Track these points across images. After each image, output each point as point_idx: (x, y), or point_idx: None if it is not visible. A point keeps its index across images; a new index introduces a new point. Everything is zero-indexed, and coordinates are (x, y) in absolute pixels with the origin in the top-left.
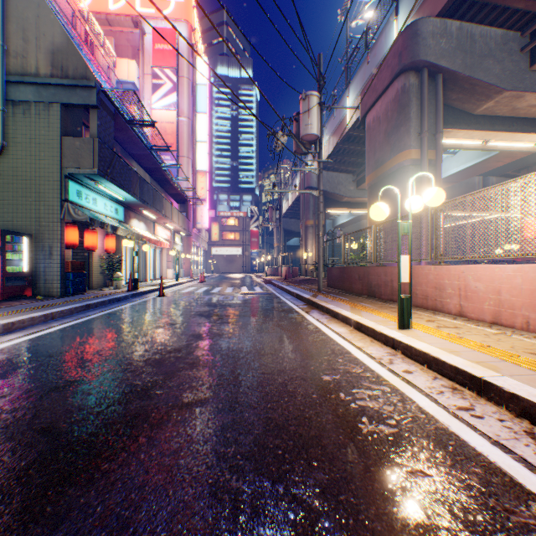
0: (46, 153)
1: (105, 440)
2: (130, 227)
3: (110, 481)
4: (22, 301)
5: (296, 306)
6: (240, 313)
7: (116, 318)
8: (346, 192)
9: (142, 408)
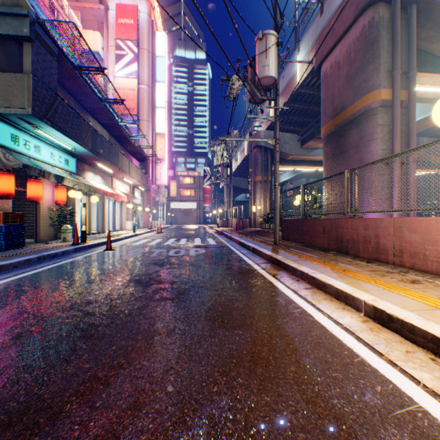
0: None
1: None
2: (83, 179)
3: None
4: None
5: (256, 265)
6: (190, 278)
7: (19, 289)
8: (291, 150)
9: None
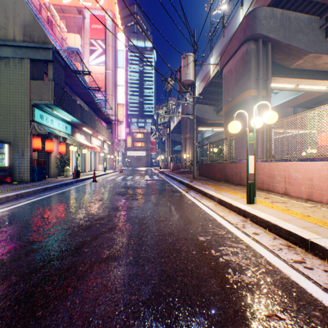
0: (20, 90)
1: (43, 290)
2: (75, 138)
3: (41, 327)
4: (3, 185)
5: (179, 188)
6: (144, 193)
7: (64, 196)
8: (210, 117)
9: (73, 263)
